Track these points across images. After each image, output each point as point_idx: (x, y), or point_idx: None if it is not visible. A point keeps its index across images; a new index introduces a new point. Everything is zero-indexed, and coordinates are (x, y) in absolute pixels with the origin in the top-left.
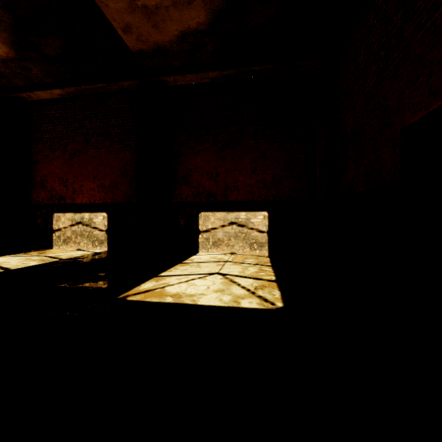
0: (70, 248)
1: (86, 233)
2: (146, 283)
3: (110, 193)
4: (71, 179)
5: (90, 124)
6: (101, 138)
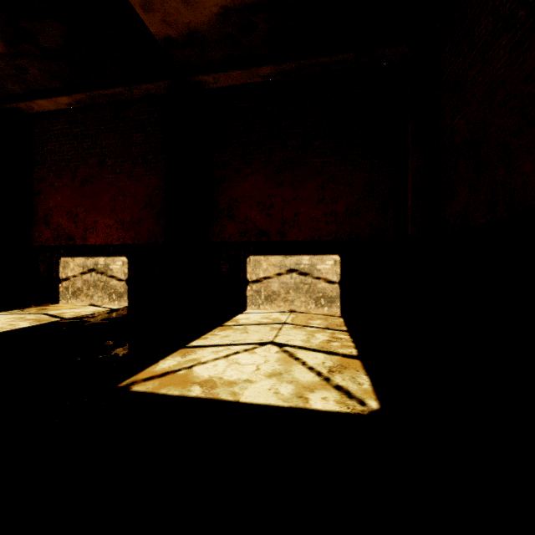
0: (81, 303)
1: (101, 284)
2: (166, 359)
3: (131, 231)
4: (82, 213)
5: (105, 142)
6: (120, 159)
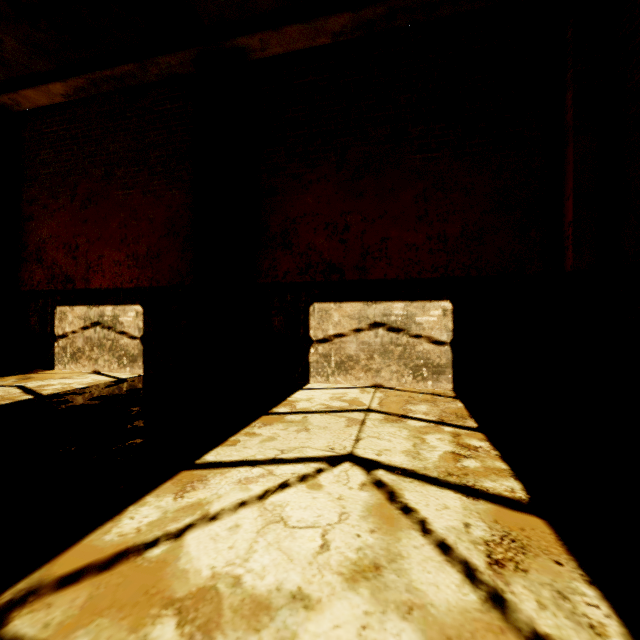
0: (82, 370)
1: (108, 343)
2: (143, 502)
3: (147, 269)
4: (83, 245)
5: (114, 145)
6: (133, 169)
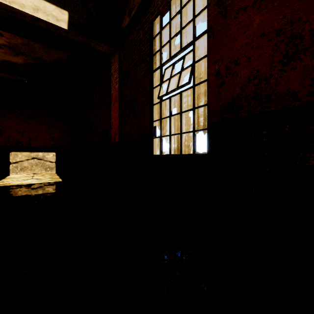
0: None
1: None
2: None
3: None
4: None
5: None
6: None
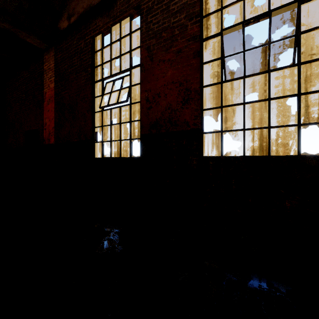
0: None
1: None
2: None
3: None
4: None
5: None
6: None
